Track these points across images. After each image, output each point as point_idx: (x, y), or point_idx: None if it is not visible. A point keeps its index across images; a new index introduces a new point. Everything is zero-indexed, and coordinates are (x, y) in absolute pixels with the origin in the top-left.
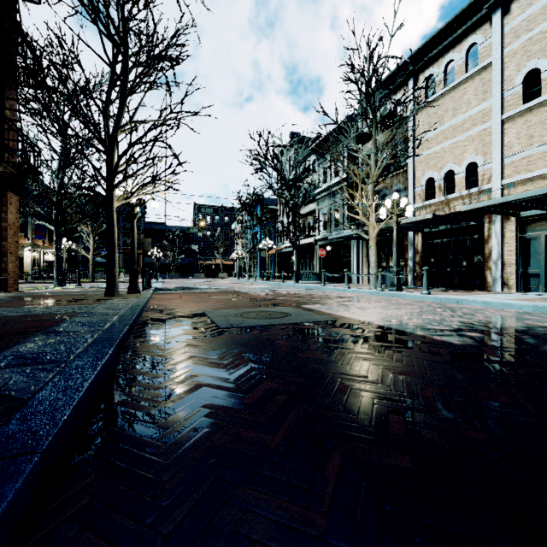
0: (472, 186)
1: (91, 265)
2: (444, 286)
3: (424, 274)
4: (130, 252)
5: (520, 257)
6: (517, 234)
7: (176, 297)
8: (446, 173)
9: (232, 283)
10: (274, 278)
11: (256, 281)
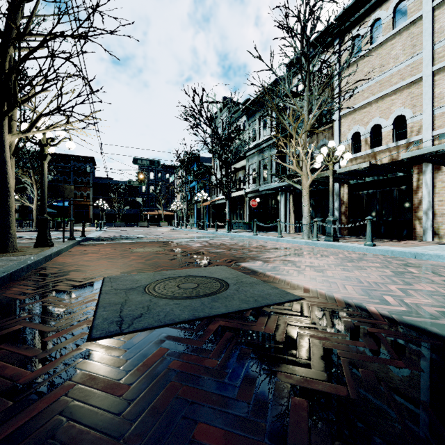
0: (399, 139)
1: (34, 215)
2: None
3: (368, 224)
4: (80, 203)
5: None
6: None
7: (97, 249)
8: (372, 127)
9: (170, 231)
10: (209, 226)
11: (192, 230)
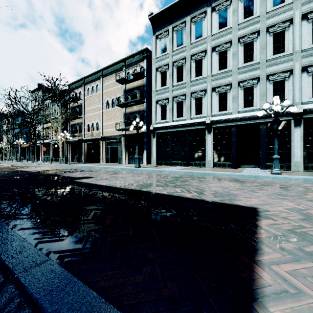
0: (98, 130)
1: None
2: (92, 162)
3: (68, 158)
4: None
5: (107, 153)
6: (106, 146)
7: None
8: (92, 124)
9: None
10: (30, 159)
11: (12, 162)
